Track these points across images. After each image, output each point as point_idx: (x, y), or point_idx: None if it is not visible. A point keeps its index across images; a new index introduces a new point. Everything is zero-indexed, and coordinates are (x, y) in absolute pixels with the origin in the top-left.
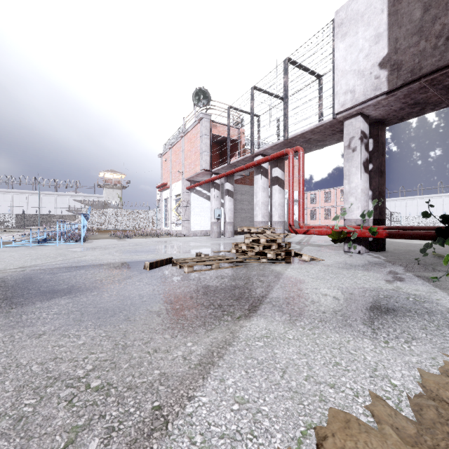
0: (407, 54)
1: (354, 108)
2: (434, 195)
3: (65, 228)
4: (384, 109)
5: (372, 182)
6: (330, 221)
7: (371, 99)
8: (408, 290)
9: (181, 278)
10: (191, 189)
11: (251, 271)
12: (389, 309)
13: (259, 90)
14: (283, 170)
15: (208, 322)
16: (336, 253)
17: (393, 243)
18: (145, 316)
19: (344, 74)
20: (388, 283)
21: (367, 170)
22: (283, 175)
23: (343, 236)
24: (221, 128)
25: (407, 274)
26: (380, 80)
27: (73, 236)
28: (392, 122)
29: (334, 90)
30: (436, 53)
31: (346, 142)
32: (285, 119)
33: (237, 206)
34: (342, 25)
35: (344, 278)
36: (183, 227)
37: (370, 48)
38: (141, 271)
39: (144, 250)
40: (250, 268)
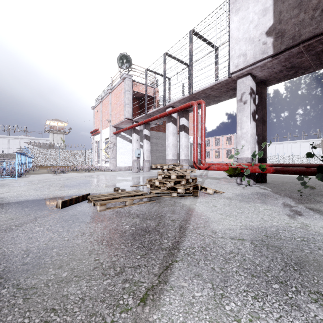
0: (289, 24)
1: (246, 69)
2: (286, 142)
3: (5, 165)
4: (268, 70)
5: (257, 129)
6: (219, 159)
7: (259, 61)
8: (316, 228)
9: (90, 219)
10: (117, 134)
11: (163, 207)
12: (320, 263)
13: (170, 56)
14: (188, 120)
15: (96, 314)
16: (231, 185)
17: (268, 176)
18: (1, 305)
19: (237, 41)
20: (291, 218)
21: (255, 119)
22: (188, 124)
23: (237, 172)
24: (140, 86)
25: (300, 207)
26: (267, 45)
27: (11, 172)
28: (272, 83)
29: (229, 55)
30: (313, 23)
31: (239, 97)
32: (190, 78)
33: (153, 148)
34: (236, 2)
35: (250, 213)
36: (110, 164)
37: (258, 19)
38: (52, 210)
39: (70, 184)
40: (162, 203)
